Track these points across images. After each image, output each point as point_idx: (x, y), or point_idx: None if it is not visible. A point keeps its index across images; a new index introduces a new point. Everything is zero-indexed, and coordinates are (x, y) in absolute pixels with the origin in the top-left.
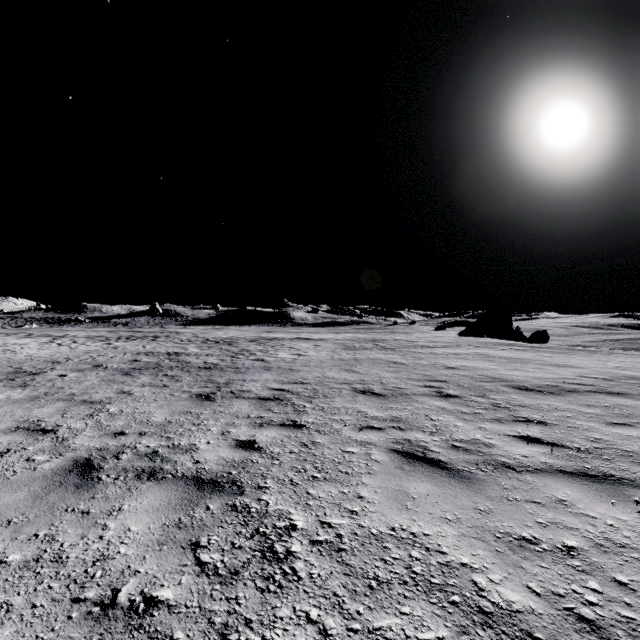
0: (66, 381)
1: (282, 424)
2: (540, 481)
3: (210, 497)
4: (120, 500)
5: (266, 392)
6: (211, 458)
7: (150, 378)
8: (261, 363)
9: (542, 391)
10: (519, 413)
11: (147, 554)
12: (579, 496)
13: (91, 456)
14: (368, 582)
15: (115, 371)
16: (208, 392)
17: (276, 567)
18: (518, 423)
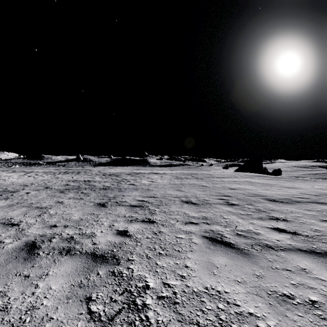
0: (29, 196)
1: (143, 221)
2: (289, 256)
3: (100, 266)
4: (48, 268)
5: (135, 202)
6: (102, 241)
7: (74, 194)
8: (133, 186)
9: (282, 202)
10: (271, 214)
11: (59, 305)
12: (313, 266)
13: (36, 240)
14: (193, 326)
15: (56, 190)
16: (104, 202)
17: (136, 315)
18: (272, 220)
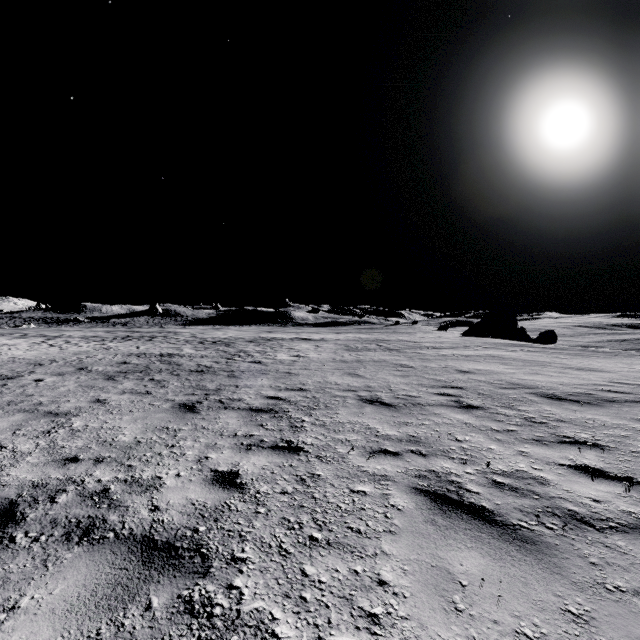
0: (39, 387)
1: (274, 446)
2: (638, 549)
3: (157, 580)
4: (22, 585)
5: (259, 401)
6: (175, 502)
7: (134, 383)
8: (258, 366)
9: (577, 401)
10: (561, 431)
11: None
12: None
13: (19, 497)
14: None
15: (98, 375)
16: (194, 401)
17: None
18: (566, 446)
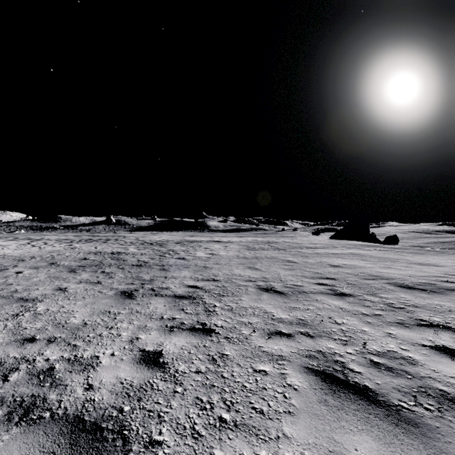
0: (18, 278)
1: (192, 328)
2: None
3: None
4: None
5: (182, 289)
6: (107, 381)
7: (89, 275)
8: (182, 261)
9: (424, 289)
10: (418, 315)
11: None
12: None
13: None
14: None
15: (64, 268)
16: (132, 289)
17: None
18: (424, 328)
